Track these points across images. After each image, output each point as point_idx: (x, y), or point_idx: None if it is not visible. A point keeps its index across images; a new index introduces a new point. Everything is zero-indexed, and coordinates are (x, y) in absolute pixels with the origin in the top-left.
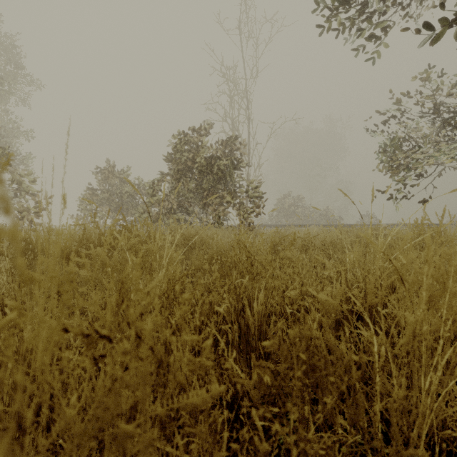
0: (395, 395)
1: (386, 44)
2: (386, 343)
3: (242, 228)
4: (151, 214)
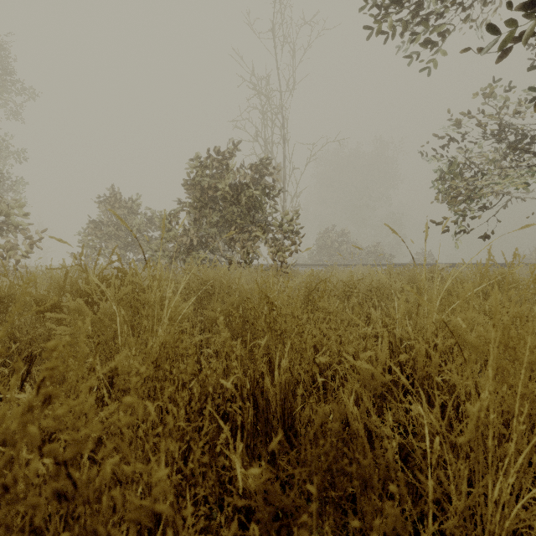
0: (451, 510)
1: (444, 52)
2: (442, 419)
3: (270, 271)
4: (167, 252)
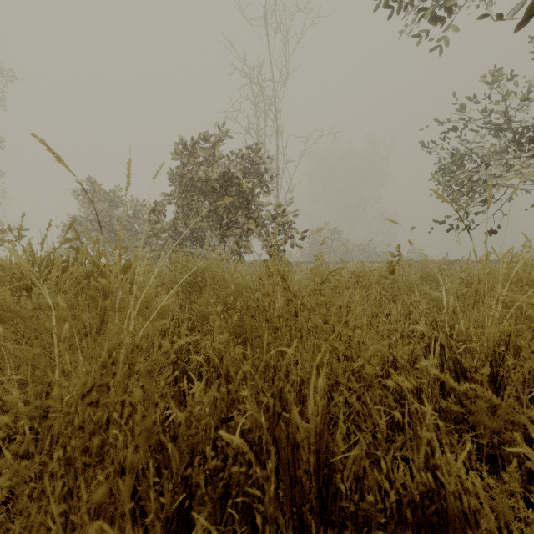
0: None
1: (454, 28)
2: None
3: None
4: (154, 246)
